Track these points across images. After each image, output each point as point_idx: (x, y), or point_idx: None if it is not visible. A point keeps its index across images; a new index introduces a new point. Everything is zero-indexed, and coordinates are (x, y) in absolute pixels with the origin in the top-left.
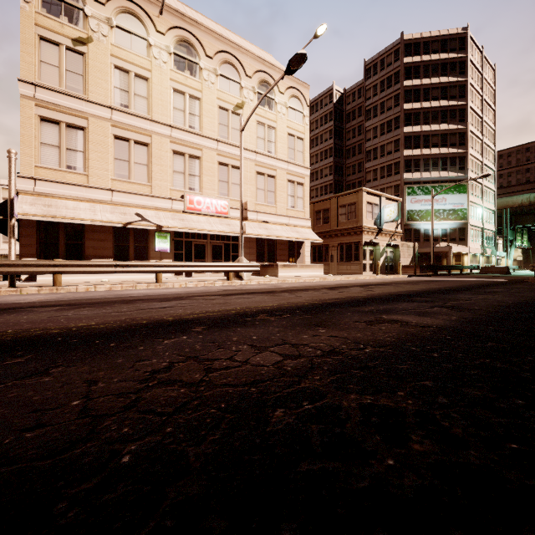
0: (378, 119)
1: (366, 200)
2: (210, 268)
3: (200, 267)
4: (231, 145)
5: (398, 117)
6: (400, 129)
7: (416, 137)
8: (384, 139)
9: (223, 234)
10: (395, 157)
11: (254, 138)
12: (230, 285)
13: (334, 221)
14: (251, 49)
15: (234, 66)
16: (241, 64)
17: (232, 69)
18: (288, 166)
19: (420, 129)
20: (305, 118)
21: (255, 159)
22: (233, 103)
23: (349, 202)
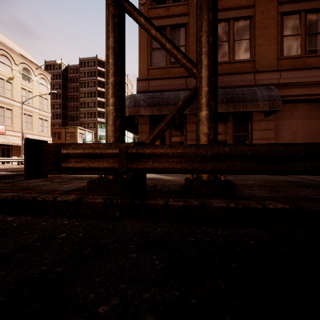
0: (86, 89)
1: (79, 131)
2: (10, 160)
3: (6, 159)
4: (6, 98)
5: (95, 92)
6: (96, 98)
7: (103, 103)
8: (89, 99)
9: (5, 143)
10: (94, 110)
11: (20, 95)
12: (22, 166)
13: (64, 138)
14: (17, 50)
15: (8, 58)
16: (12, 58)
17: (7, 59)
18: (39, 111)
19: (104, 100)
20: (49, 89)
21: (20, 106)
22: (7, 76)
23: (71, 131)
